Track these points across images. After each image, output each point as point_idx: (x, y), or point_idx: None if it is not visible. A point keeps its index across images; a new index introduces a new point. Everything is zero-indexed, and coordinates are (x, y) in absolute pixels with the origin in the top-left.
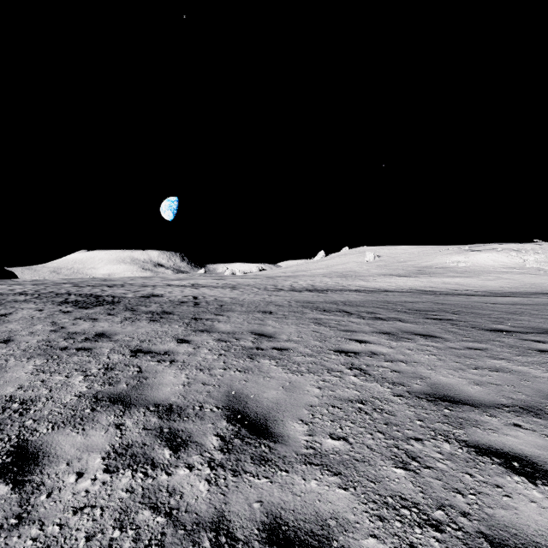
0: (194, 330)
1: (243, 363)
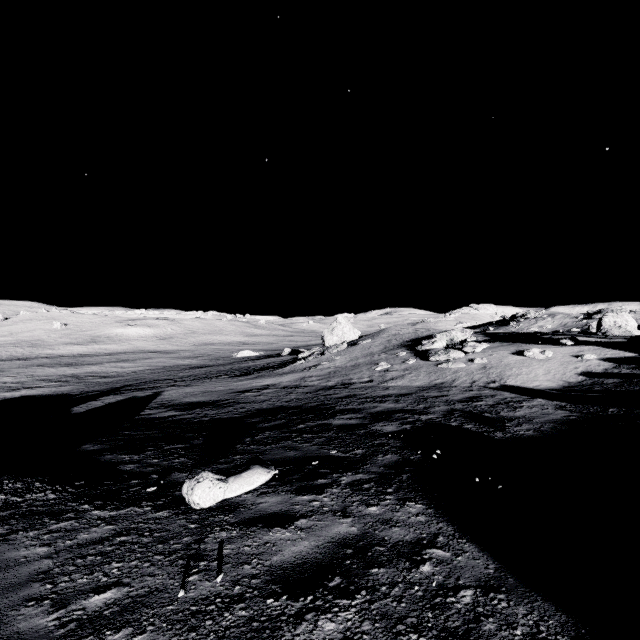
0: (9, 372)
1: (31, 372)
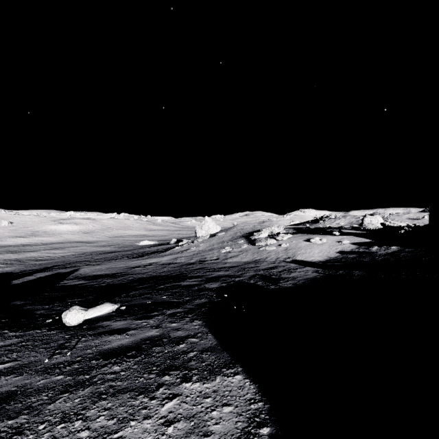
0: None
1: None
